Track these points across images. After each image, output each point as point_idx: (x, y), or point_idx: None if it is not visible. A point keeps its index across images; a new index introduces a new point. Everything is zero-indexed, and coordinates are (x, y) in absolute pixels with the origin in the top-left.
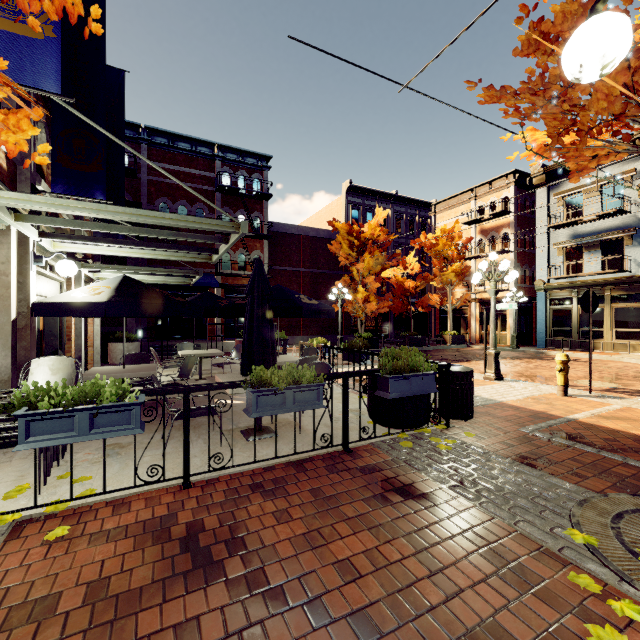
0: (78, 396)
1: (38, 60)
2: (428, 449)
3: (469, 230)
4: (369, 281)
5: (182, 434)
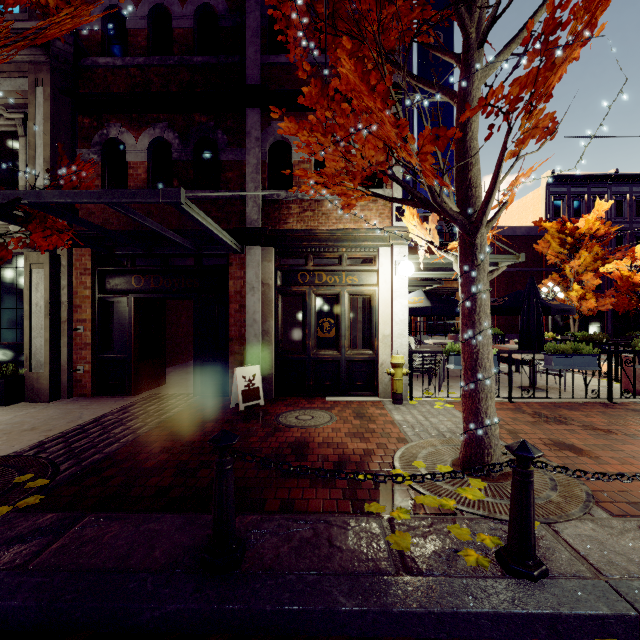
0: None
1: None
2: None
3: None
4: (586, 278)
5: None
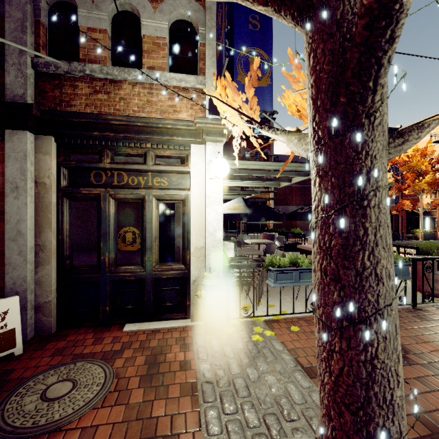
0: (290, 263)
1: (264, 97)
2: None
3: (437, 147)
4: None
5: (291, 288)
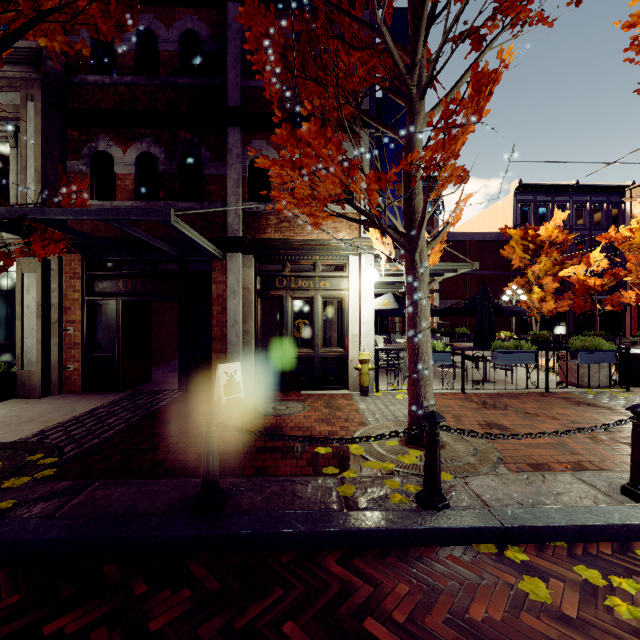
0: None
1: None
2: (608, 396)
3: None
4: (546, 282)
5: (438, 379)
